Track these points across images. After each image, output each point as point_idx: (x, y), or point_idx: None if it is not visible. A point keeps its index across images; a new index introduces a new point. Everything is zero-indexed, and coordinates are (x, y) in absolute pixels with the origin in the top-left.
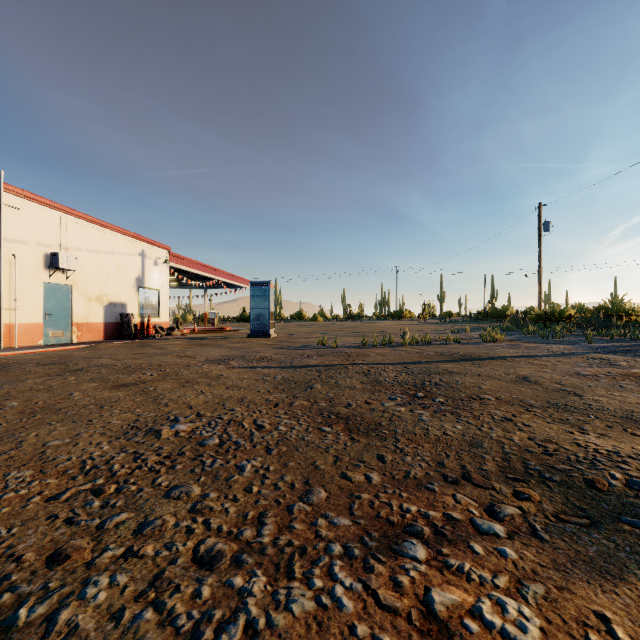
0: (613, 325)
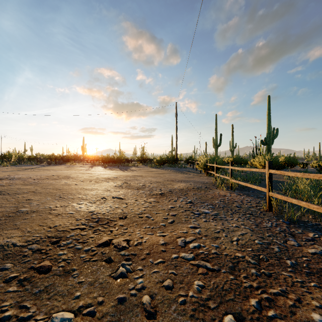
0: (23, 161)
